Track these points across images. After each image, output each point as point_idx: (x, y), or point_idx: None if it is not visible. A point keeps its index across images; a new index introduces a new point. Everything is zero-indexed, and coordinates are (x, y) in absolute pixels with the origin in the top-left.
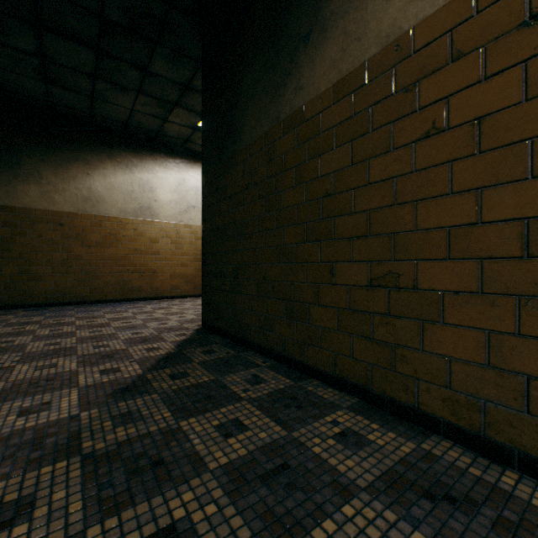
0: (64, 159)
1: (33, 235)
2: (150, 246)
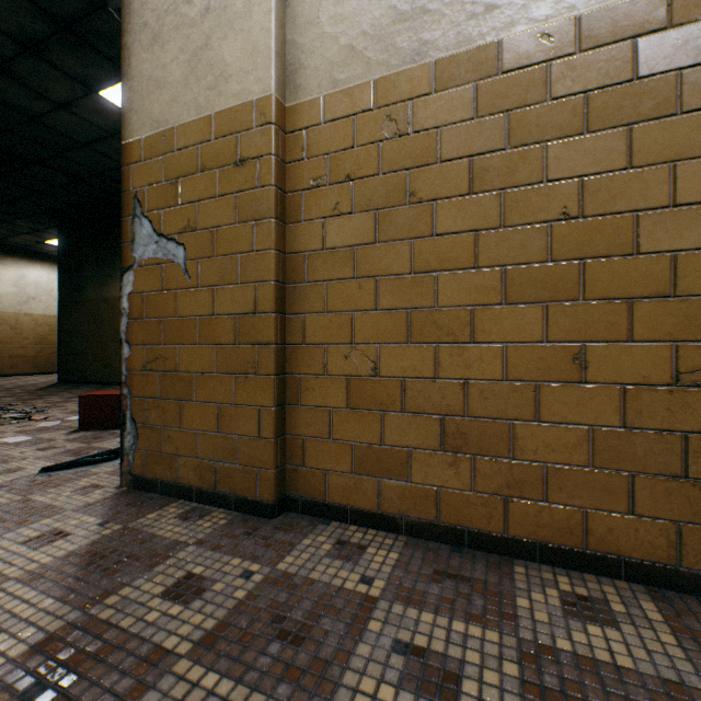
0: None
1: None
2: None
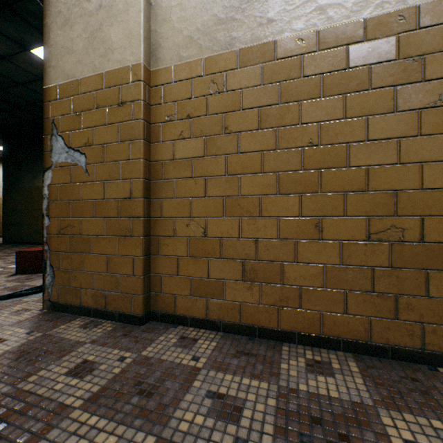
0: None
1: None
2: None
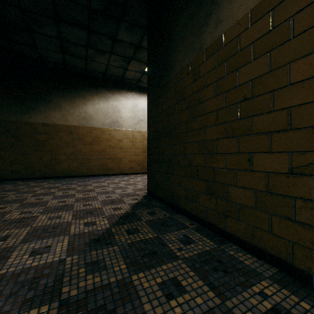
0: (72, 96)
1: (57, 139)
2: (118, 144)
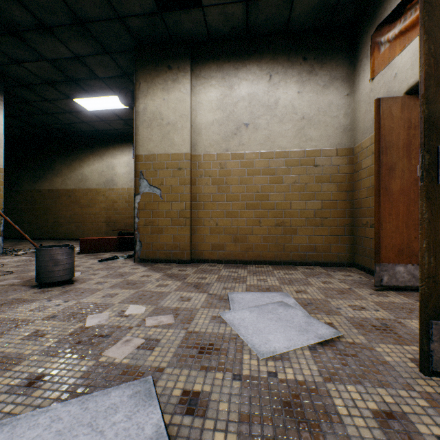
0: None
1: None
2: None
